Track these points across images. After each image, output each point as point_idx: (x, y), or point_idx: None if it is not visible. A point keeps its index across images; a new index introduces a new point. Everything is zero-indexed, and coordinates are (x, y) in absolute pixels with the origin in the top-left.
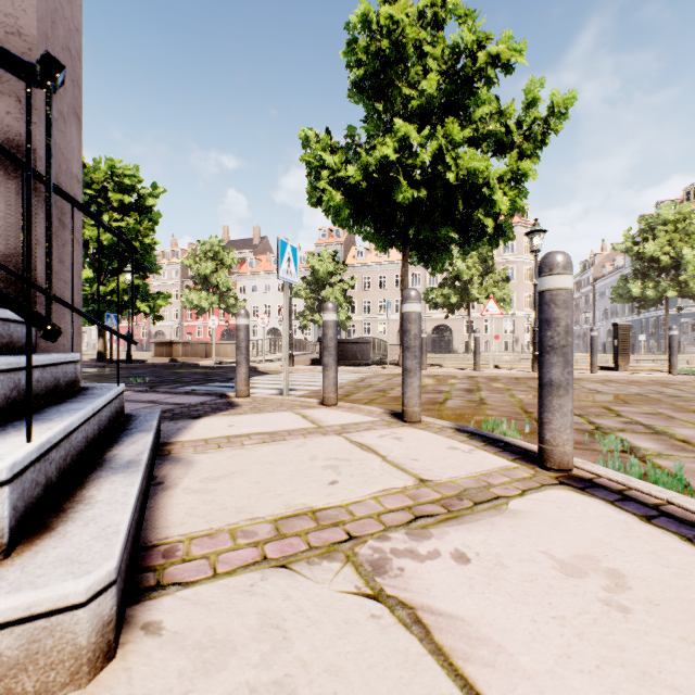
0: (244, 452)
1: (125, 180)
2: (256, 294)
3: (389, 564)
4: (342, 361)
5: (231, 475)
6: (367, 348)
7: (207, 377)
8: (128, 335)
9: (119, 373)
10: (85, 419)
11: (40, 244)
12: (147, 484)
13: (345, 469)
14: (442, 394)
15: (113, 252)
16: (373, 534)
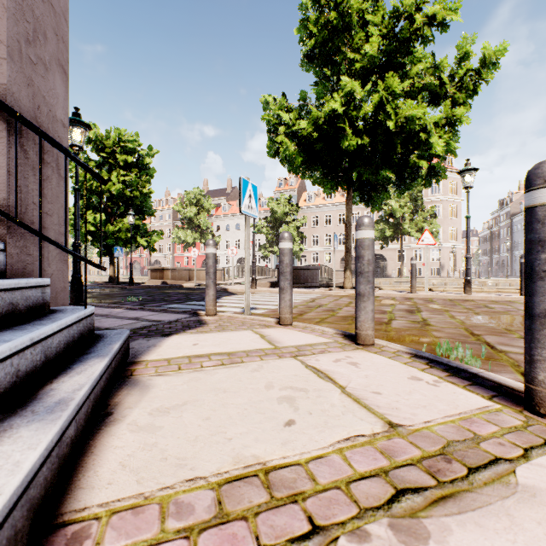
0: (201, 375)
1: (128, 144)
2: (228, 232)
3: None
4: (296, 284)
5: (183, 406)
6: (316, 273)
7: (187, 296)
8: (130, 263)
9: (122, 292)
10: (11, 353)
11: (12, 175)
12: (84, 424)
13: (302, 403)
14: (386, 314)
15: (120, 200)
16: (344, 525)
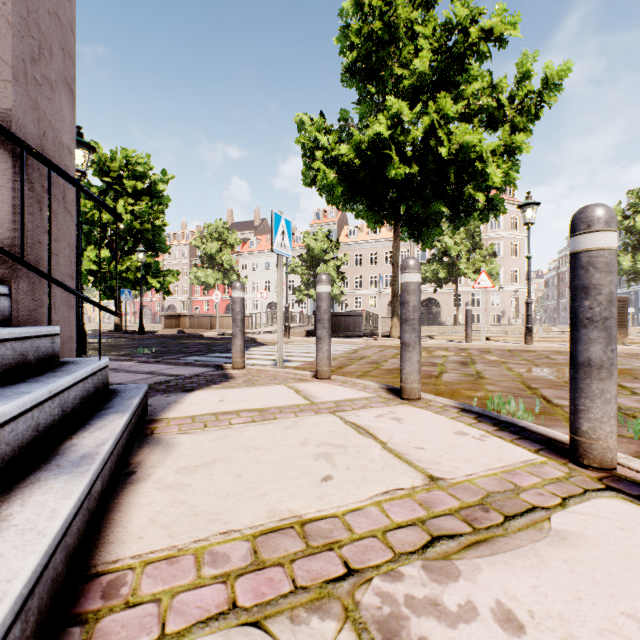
0: (231, 433)
1: (138, 168)
2: (257, 271)
3: (405, 628)
4: (335, 332)
5: (212, 463)
6: (359, 320)
7: (209, 347)
8: (141, 308)
9: (131, 343)
10: (32, 405)
11: (17, 211)
12: (108, 480)
13: (341, 459)
14: (436, 367)
15: (127, 233)
16: (378, 567)
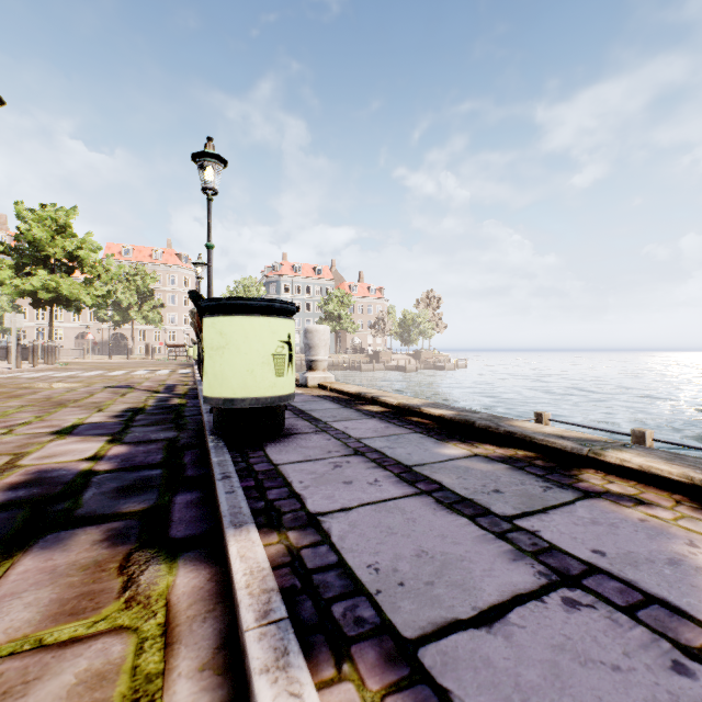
0: None
1: None
2: None
3: None
4: None
5: None
6: None
7: None
8: None
9: None
10: None
11: None
12: None
13: None
14: None
15: None
16: None
